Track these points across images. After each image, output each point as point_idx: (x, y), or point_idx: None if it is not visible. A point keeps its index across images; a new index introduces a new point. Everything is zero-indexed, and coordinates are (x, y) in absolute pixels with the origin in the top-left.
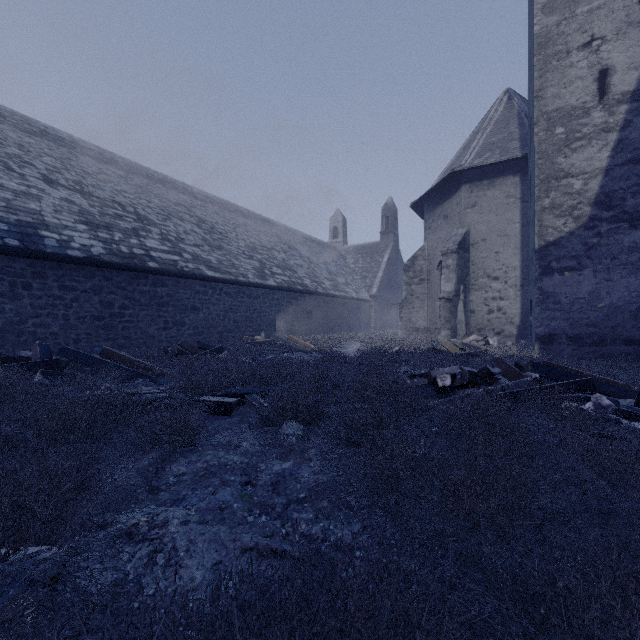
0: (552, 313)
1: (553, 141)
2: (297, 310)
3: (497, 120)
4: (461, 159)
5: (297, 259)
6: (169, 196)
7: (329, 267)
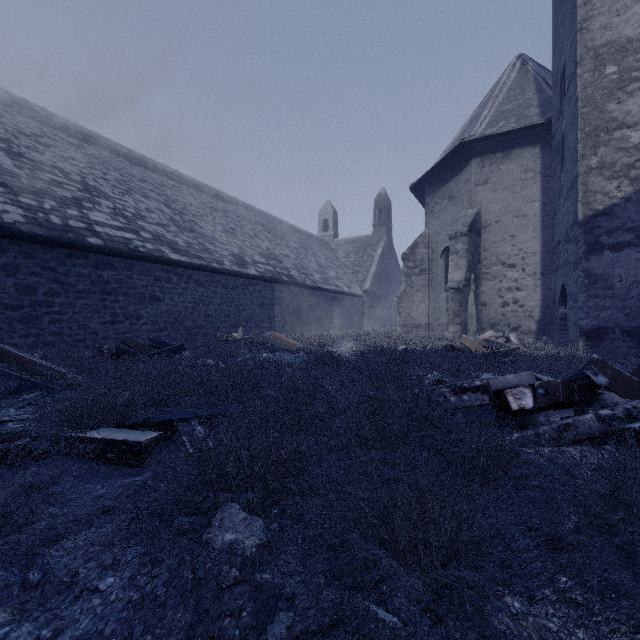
0: (602, 301)
1: (602, 84)
2: (282, 304)
3: (510, 87)
4: (469, 131)
5: (283, 249)
6: (133, 171)
7: (319, 260)
